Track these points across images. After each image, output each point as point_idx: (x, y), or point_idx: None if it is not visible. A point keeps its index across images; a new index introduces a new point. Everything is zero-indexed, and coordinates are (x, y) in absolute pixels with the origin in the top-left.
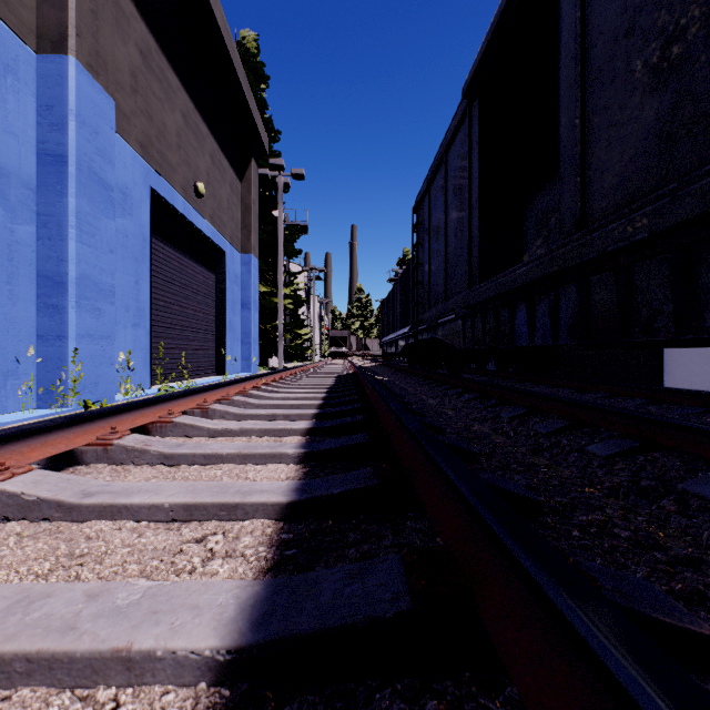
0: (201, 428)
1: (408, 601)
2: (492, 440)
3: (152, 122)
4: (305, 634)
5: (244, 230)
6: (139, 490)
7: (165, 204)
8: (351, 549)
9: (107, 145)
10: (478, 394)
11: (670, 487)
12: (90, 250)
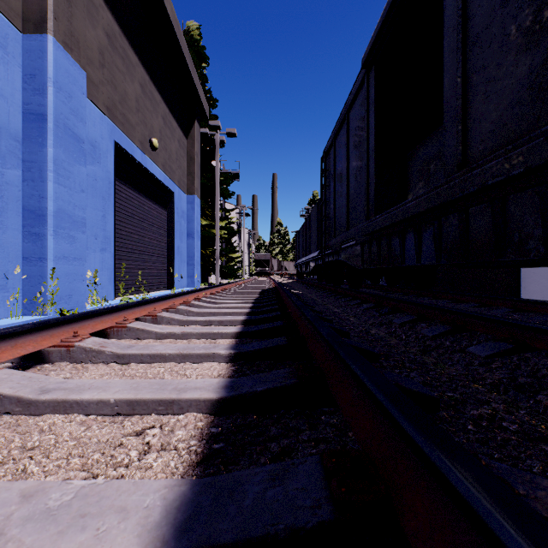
0: (150, 332)
1: (329, 510)
2: (387, 342)
3: (116, 90)
4: (227, 544)
5: (189, 176)
6: (89, 387)
7: (127, 155)
8: (272, 443)
9: (79, 107)
10: (374, 304)
11: (544, 384)
12: (65, 189)
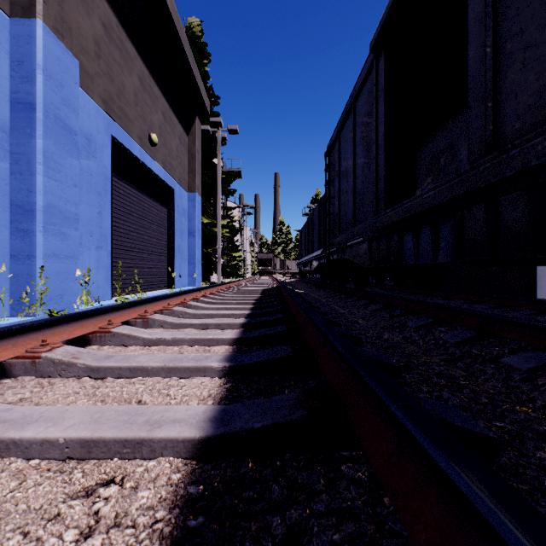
0: (137, 338)
1: None
2: (404, 349)
3: (113, 83)
4: None
5: (190, 173)
6: (38, 419)
7: (125, 150)
8: (274, 519)
9: (71, 97)
10: (383, 305)
11: None
12: (56, 183)
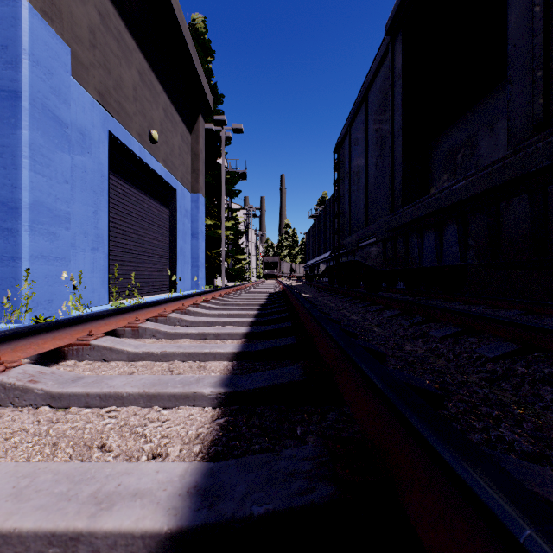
0: (120, 352)
1: None
2: (433, 365)
3: (110, 75)
4: None
5: (193, 173)
6: None
7: (123, 147)
8: None
9: (61, 86)
10: (400, 311)
11: None
12: (44, 179)
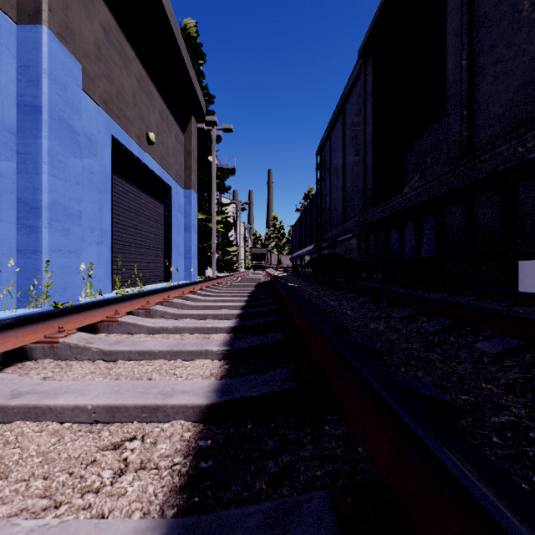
0: (141, 326)
1: None
2: (388, 337)
3: (113, 84)
4: None
5: (186, 171)
6: (66, 390)
7: (124, 149)
8: (269, 462)
9: (74, 99)
10: (371, 297)
11: None
12: (60, 182)
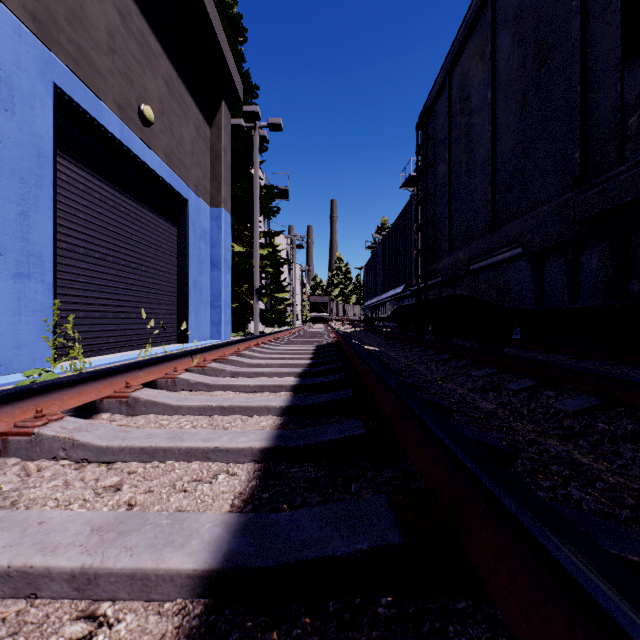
0: None
1: None
2: None
3: None
4: None
5: (214, 180)
6: None
7: (88, 119)
8: None
9: None
10: (598, 398)
11: None
12: None
